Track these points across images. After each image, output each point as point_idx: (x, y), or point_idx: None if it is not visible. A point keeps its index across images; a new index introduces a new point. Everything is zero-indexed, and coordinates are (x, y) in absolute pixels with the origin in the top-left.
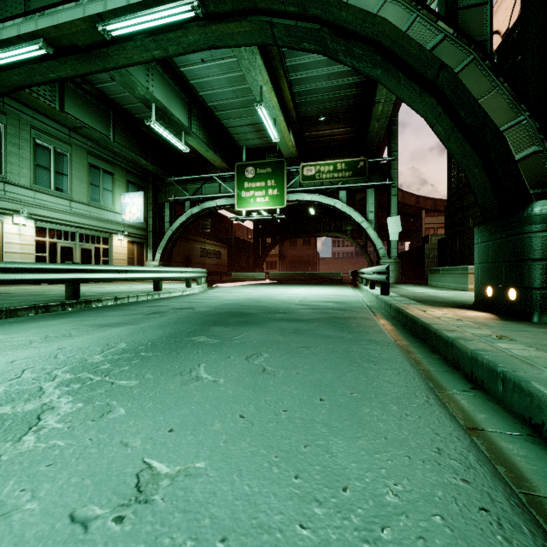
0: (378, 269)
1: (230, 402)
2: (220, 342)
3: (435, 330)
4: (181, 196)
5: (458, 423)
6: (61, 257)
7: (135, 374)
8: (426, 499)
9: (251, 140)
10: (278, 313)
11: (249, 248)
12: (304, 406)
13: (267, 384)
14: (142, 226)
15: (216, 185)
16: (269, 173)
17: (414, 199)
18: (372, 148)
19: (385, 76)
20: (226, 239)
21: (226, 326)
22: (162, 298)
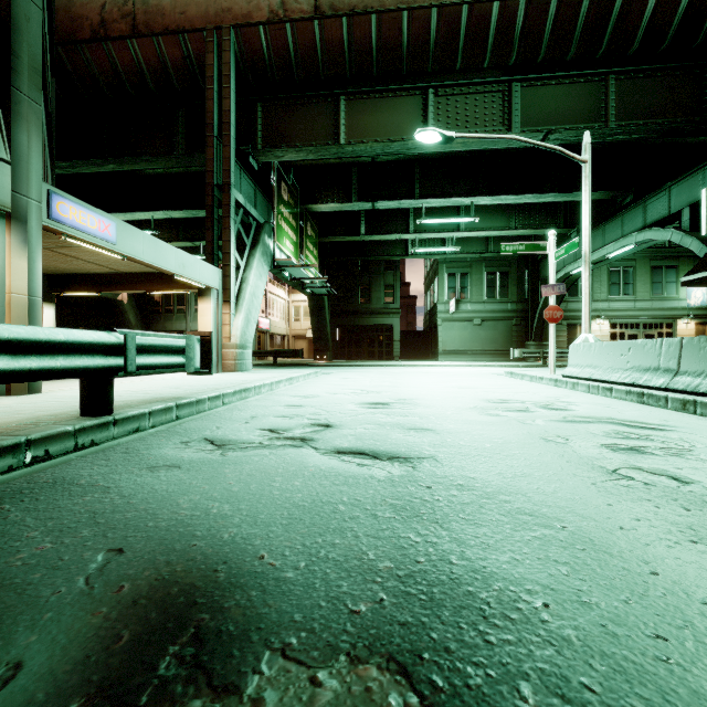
0: None
1: None
2: None
3: None
4: None
5: None
6: None
7: None
8: None
9: None
10: None
11: None
12: None
13: None
14: None
15: None
16: None
17: None
18: None
19: None
20: None
21: None
22: None
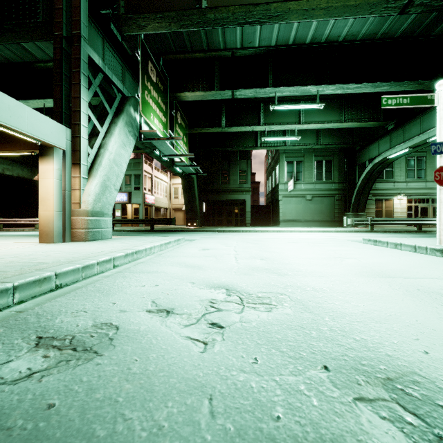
0: None
1: None
2: None
3: None
4: None
5: None
6: (420, 213)
7: (420, 237)
8: None
9: None
10: None
11: None
12: None
13: None
14: None
15: None
16: None
17: None
18: None
19: None
20: None
21: None
22: None
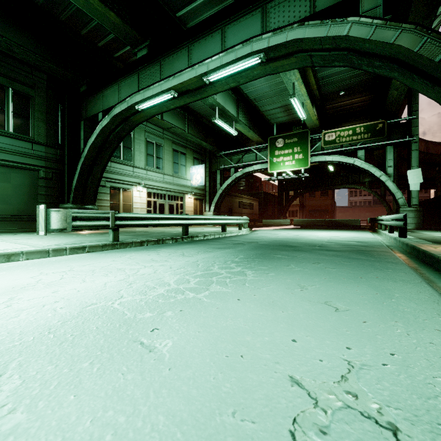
0: (396, 217)
1: (316, 275)
2: (291, 257)
3: (438, 257)
4: (228, 164)
5: (437, 291)
6: (158, 210)
7: (263, 265)
8: (410, 298)
9: (280, 118)
10: (316, 246)
11: (275, 200)
12: (353, 278)
13: (330, 272)
14: (202, 188)
15: (253, 155)
16: (295, 141)
17: (440, 148)
18: (391, 111)
19: (401, 76)
20: (256, 194)
21: (287, 251)
22: (230, 236)
